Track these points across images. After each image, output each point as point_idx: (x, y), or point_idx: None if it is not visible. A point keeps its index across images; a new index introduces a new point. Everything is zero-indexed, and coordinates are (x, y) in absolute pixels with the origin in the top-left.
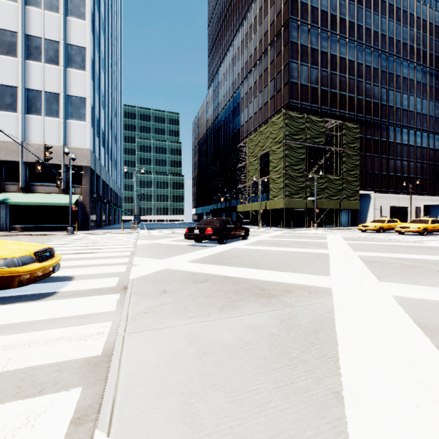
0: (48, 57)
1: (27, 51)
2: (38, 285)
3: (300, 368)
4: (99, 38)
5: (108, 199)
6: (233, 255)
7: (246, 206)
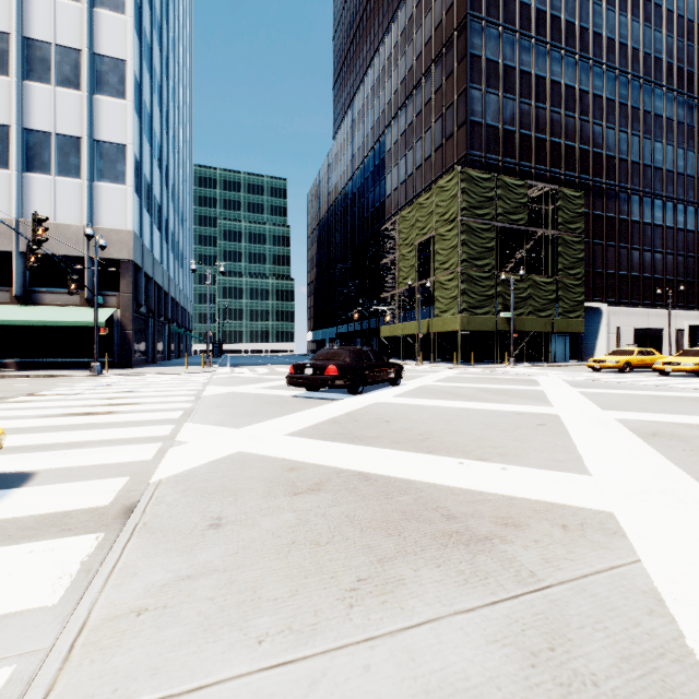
0: (62, 75)
1: (25, 65)
2: None
3: None
4: (151, 47)
5: (167, 316)
6: (376, 418)
7: (395, 327)
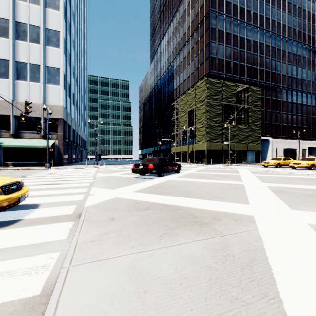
0: (32, 38)
1: (16, 33)
2: (8, 212)
3: (244, 314)
4: (70, 24)
5: (77, 143)
6: (169, 186)
7: (178, 148)
